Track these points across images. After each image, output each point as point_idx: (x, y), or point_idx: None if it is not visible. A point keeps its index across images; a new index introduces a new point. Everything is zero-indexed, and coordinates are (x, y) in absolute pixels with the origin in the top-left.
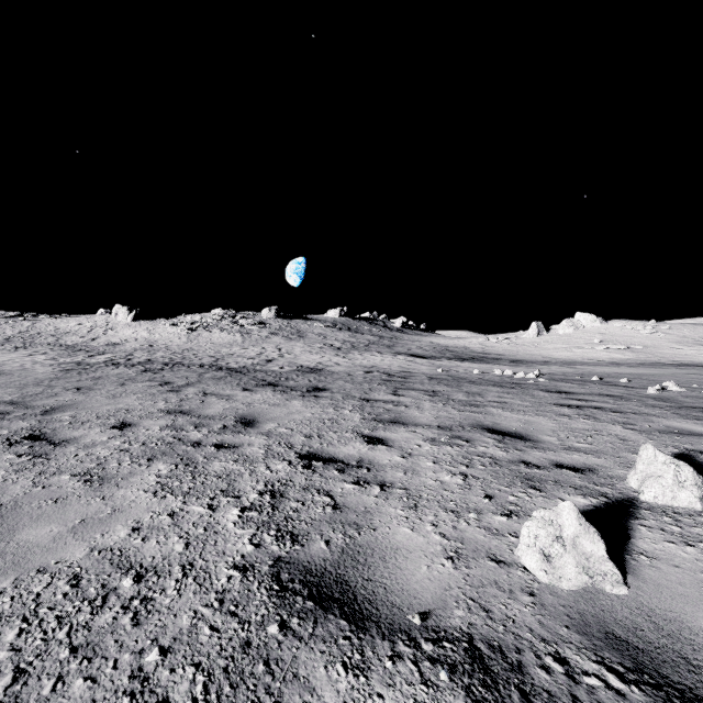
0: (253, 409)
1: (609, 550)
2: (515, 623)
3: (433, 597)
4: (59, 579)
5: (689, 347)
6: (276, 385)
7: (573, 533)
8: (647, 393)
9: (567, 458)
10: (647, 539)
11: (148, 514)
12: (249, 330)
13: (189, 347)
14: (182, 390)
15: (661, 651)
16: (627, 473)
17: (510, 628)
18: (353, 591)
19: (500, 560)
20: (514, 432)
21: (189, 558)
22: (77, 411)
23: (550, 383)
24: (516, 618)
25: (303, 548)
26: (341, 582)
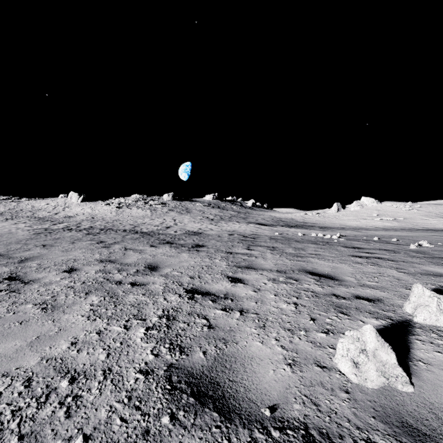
0: (156, 259)
1: (397, 358)
2: (337, 414)
3: (278, 394)
4: (17, 381)
5: (433, 219)
6: (172, 243)
7: (374, 347)
8: (410, 248)
9: (362, 292)
10: (422, 350)
11: (83, 332)
12: (155, 207)
13: (117, 219)
14: (111, 246)
15: (442, 437)
16: (403, 303)
17: (333, 419)
18: (222, 390)
19: (323, 366)
20: (326, 274)
21: (109, 365)
22: (42, 260)
23: (347, 242)
24: (337, 411)
25: (188, 357)
26: (213, 383)
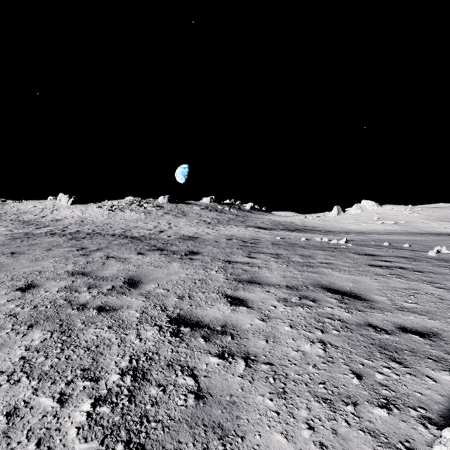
0: (140, 270)
1: None
2: None
3: None
4: None
5: (434, 222)
6: (163, 249)
7: None
8: (429, 255)
9: (406, 320)
10: None
11: None
12: (150, 210)
13: (108, 222)
14: (92, 254)
15: None
16: None
17: None
18: None
19: None
20: (349, 291)
21: None
22: None
23: (357, 248)
24: None
25: None
26: None
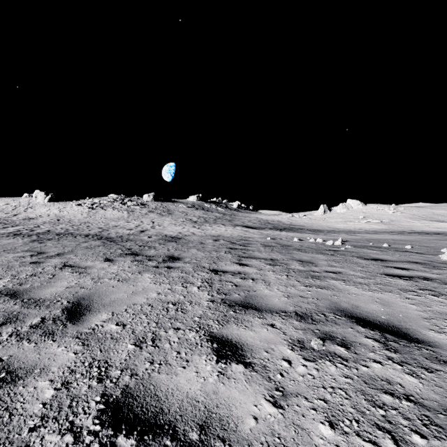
0: (98, 286)
1: None
2: None
3: None
4: None
5: (417, 221)
6: (137, 254)
7: None
8: (443, 260)
9: None
10: None
11: None
12: (134, 209)
13: (86, 221)
14: (46, 261)
15: None
16: None
17: None
18: None
19: None
20: (386, 322)
21: None
22: None
23: (358, 250)
24: None
25: None
26: None
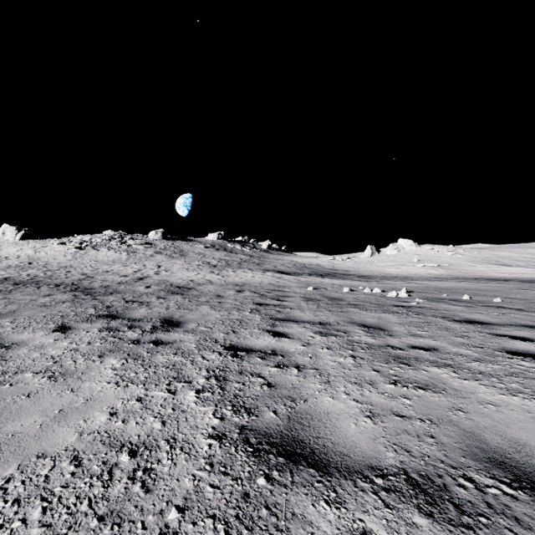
0: None
1: None
2: None
3: None
4: None
5: (480, 265)
6: (117, 315)
7: None
8: None
9: None
10: None
11: None
12: (136, 249)
13: (69, 264)
14: None
15: None
16: None
17: None
18: None
19: None
20: None
21: None
22: None
23: (436, 306)
24: None
25: None
26: None
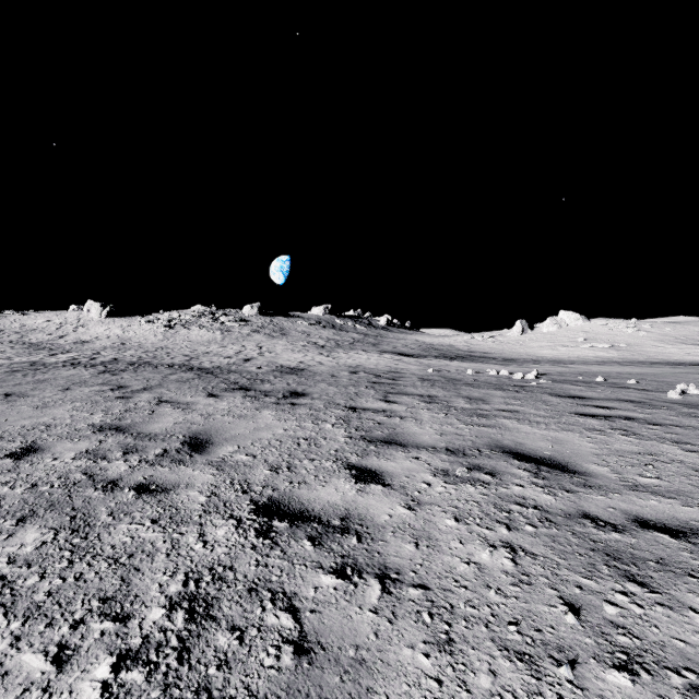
0: (211, 423)
1: None
2: None
3: None
4: None
5: (671, 345)
6: (248, 388)
7: None
8: (669, 398)
9: (645, 507)
10: None
11: None
12: (230, 327)
13: (164, 345)
14: (135, 396)
15: None
16: None
17: None
18: None
19: None
20: (548, 457)
21: None
22: None
23: (555, 386)
24: None
25: None
26: None
